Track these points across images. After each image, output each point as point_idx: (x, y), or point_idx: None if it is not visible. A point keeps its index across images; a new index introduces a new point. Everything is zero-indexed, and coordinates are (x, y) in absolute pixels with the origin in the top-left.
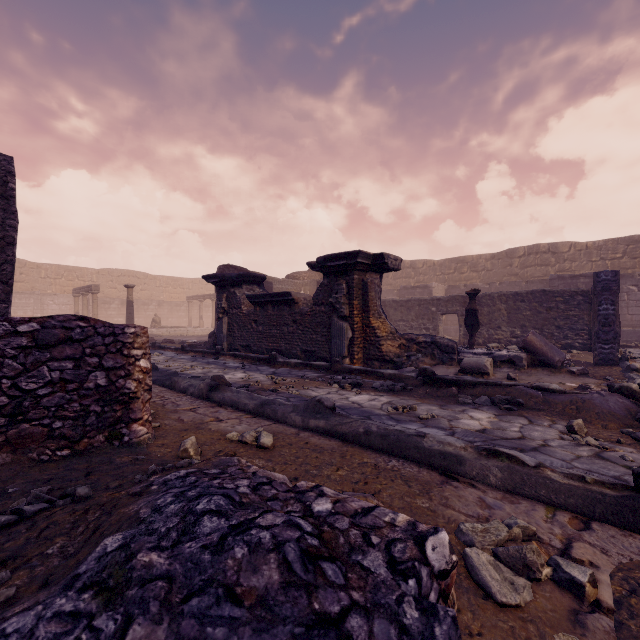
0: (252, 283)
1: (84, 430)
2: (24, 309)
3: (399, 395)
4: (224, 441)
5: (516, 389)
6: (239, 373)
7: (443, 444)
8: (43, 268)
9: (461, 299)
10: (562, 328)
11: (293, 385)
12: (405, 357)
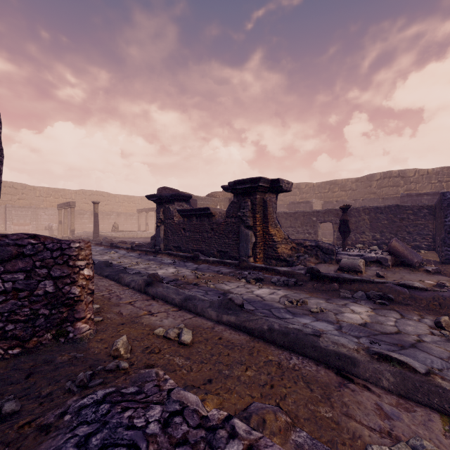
0: (181, 201)
1: (34, 330)
2: (24, 218)
3: (292, 289)
4: (152, 336)
5: (386, 286)
6: (171, 268)
7: (337, 345)
8: (38, 190)
9: (335, 211)
10: (412, 233)
11: (211, 279)
12: (295, 257)
